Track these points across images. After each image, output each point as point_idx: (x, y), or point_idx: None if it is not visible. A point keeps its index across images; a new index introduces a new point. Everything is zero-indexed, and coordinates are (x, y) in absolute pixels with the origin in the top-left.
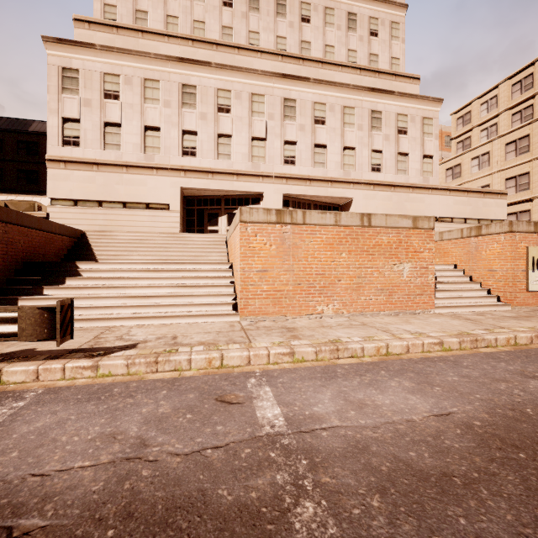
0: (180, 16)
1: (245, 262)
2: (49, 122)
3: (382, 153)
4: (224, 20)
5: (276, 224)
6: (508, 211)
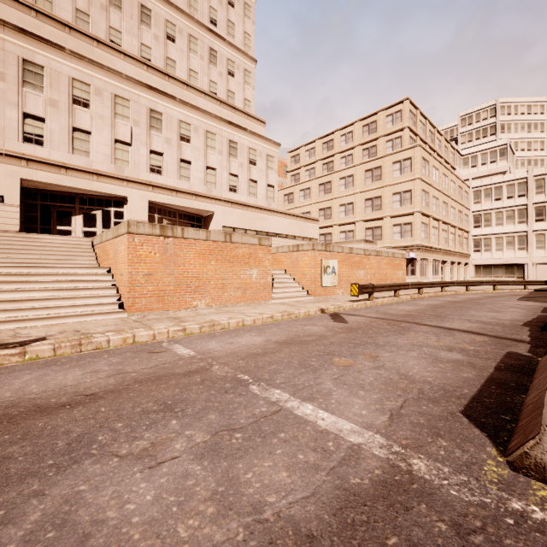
0: None
1: (133, 267)
2: None
3: (238, 177)
4: (79, 3)
5: (160, 237)
6: (321, 232)
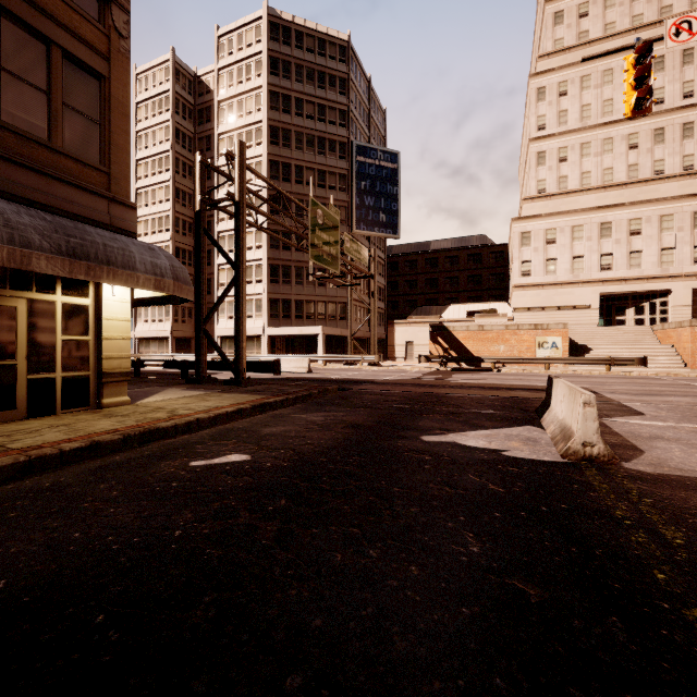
0: (592, 170)
1: (693, 345)
2: (513, 265)
3: None
4: (630, 160)
5: None
6: None
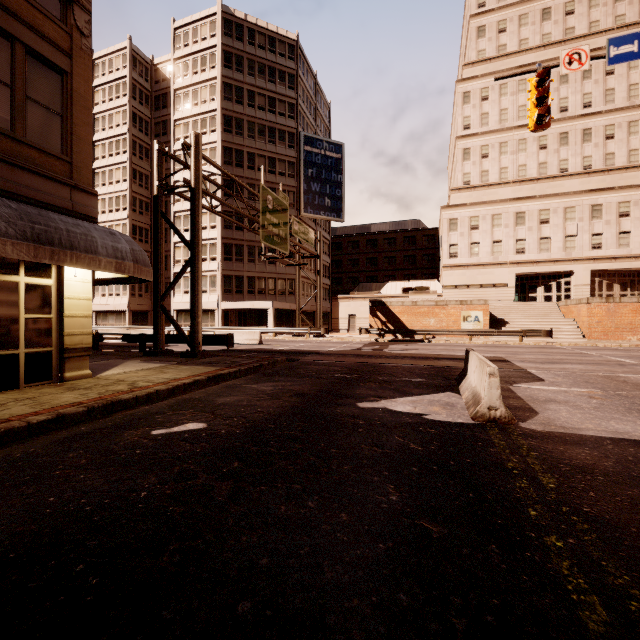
0: (509, 166)
1: (590, 319)
2: (443, 247)
3: None
4: (540, 159)
5: (605, 303)
6: None
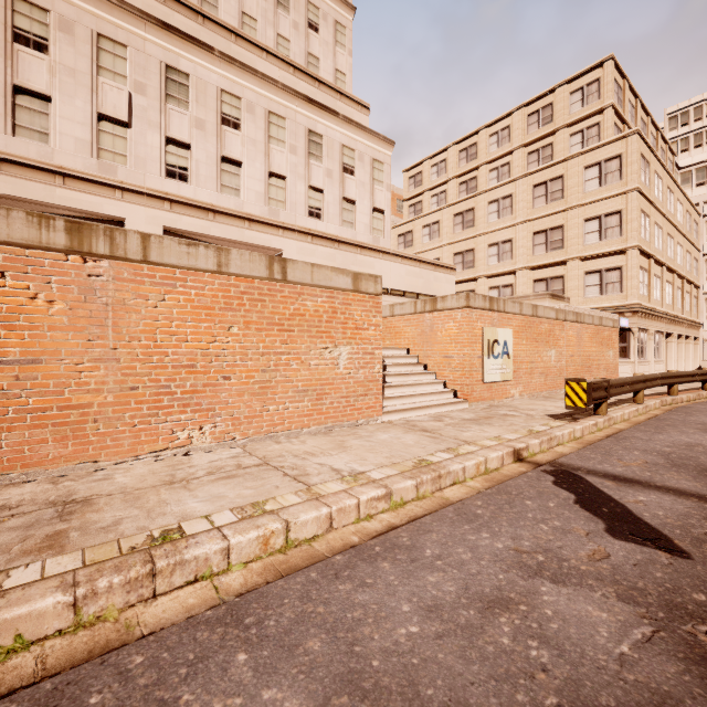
0: None
1: None
2: None
3: (324, 193)
4: None
5: (67, 254)
6: (457, 290)
